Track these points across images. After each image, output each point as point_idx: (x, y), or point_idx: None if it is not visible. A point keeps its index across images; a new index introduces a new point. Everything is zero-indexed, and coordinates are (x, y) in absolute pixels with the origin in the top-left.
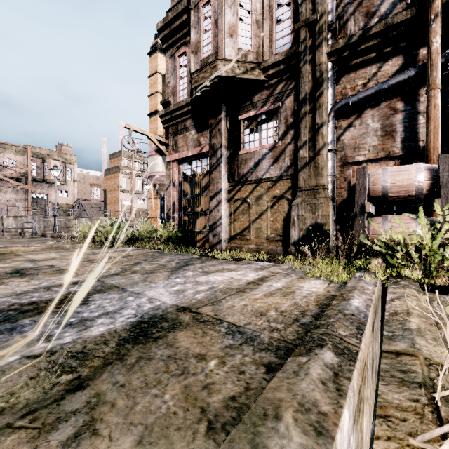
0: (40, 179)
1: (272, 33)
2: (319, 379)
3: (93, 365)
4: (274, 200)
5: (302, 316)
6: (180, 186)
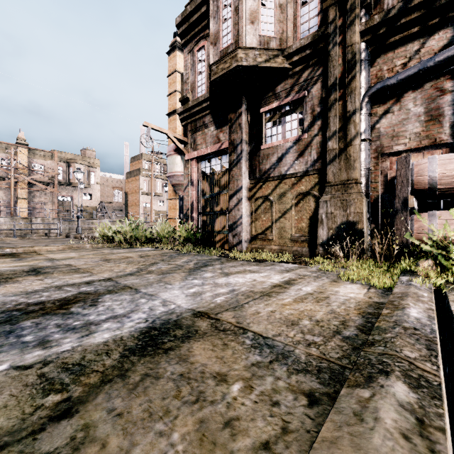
0: (66, 183)
1: (297, 16)
2: (398, 430)
3: (89, 383)
4: (299, 198)
5: (343, 328)
6: (199, 185)
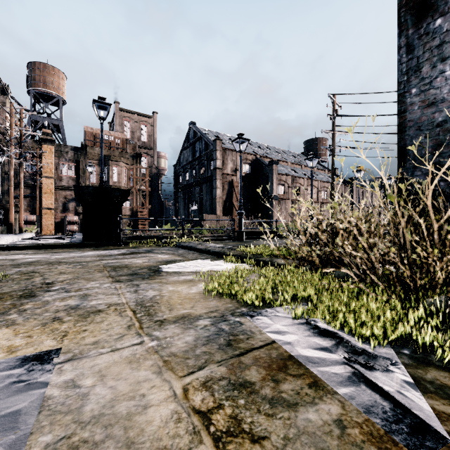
0: None
1: None
2: None
3: None
4: None
5: None
6: None
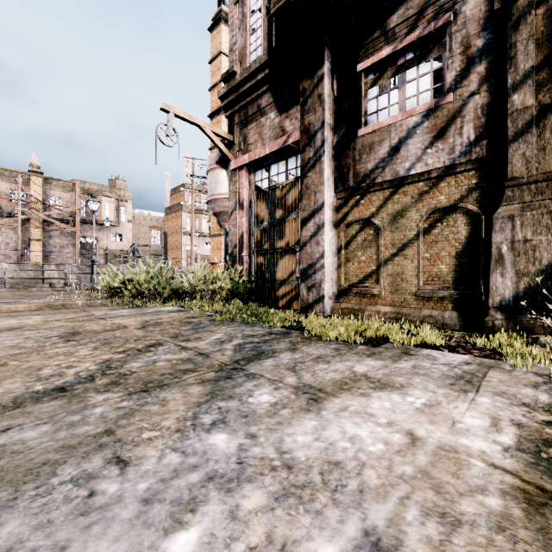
0: (90, 221)
1: None
2: None
3: None
4: (433, 218)
5: None
6: (252, 209)
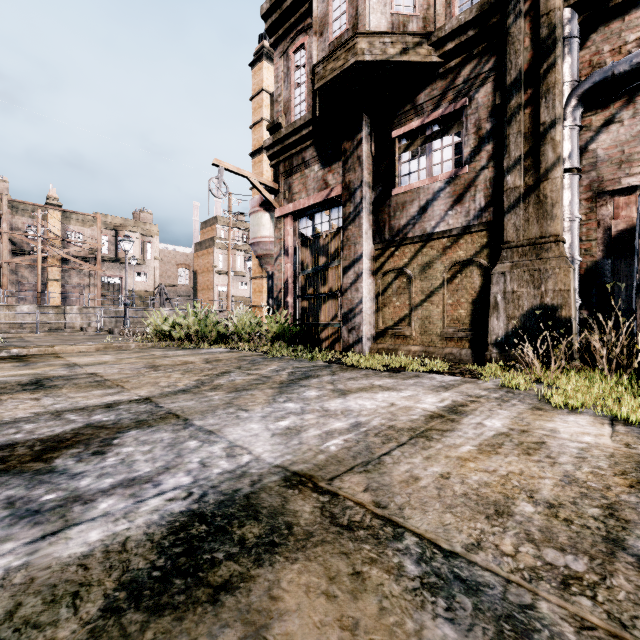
0: (112, 258)
1: None
2: None
3: None
4: (455, 270)
5: (620, 527)
6: (296, 255)
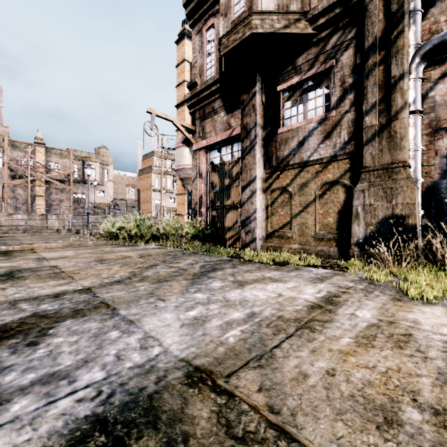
0: (80, 181)
1: None
2: None
3: None
4: (325, 188)
5: None
6: (208, 178)
